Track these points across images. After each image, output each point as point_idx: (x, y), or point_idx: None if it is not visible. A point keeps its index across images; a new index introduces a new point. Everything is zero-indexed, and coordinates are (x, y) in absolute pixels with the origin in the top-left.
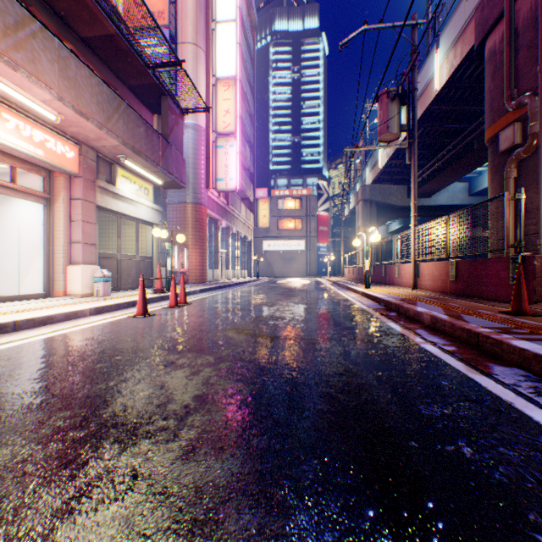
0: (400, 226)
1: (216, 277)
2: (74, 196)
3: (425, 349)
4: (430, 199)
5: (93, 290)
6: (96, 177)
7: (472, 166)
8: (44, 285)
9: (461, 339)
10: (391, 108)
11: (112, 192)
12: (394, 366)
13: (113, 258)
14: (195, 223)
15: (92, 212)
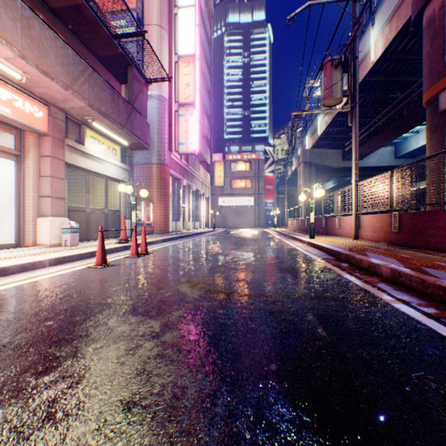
0: (335, 185)
1: (178, 228)
2: (44, 154)
3: (401, 311)
4: (362, 161)
5: (62, 241)
6: (65, 136)
7: (401, 131)
8: (15, 236)
9: (436, 297)
10: (335, 75)
11: (80, 151)
12: (378, 339)
13: (82, 211)
14: (159, 182)
15: (61, 168)
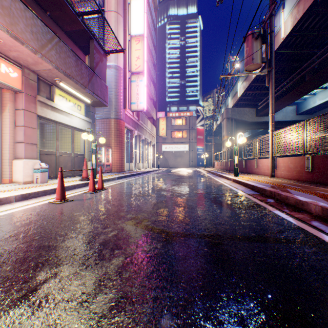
0: (249, 135)
1: (131, 168)
2: (18, 107)
3: None
4: None
5: (34, 179)
6: (37, 94)
7: (302, 93)
8: None
9: None
10: (255, 45)
11: (50, 106)
12: None
13: (52, 155)
14: (116, 132)
15: (33, 119)
